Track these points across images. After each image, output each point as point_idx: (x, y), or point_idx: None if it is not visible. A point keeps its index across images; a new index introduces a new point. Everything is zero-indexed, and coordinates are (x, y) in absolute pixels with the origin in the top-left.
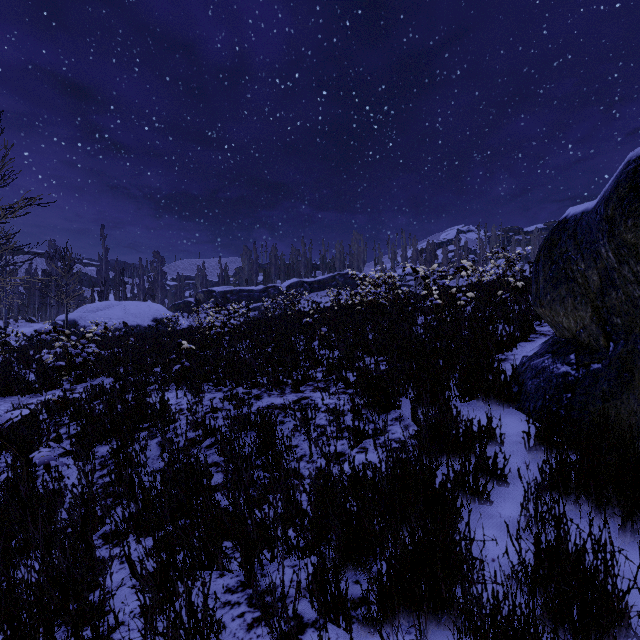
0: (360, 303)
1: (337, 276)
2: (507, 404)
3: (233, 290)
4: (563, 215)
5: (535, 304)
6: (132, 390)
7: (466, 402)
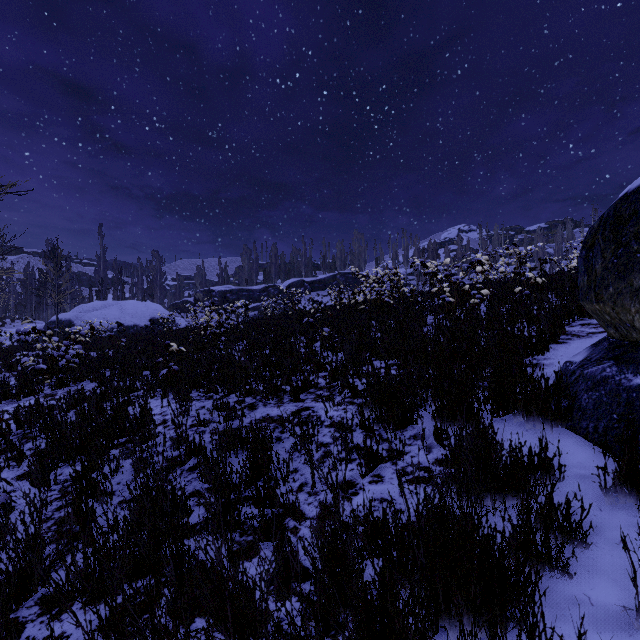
0: (363, 302)
1: (338, 275)
2: (555, 422)
3: (233, 290)
4: (631, 186)
5: (587, 299)
6: (111, 398)
7: (499, 417)
